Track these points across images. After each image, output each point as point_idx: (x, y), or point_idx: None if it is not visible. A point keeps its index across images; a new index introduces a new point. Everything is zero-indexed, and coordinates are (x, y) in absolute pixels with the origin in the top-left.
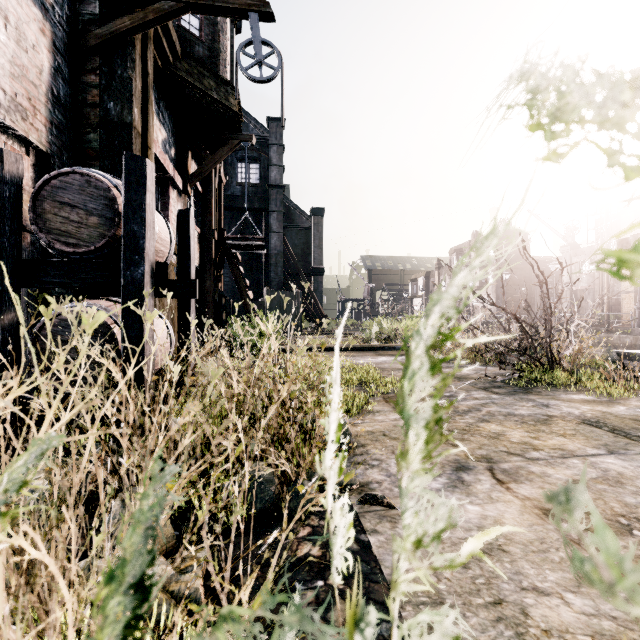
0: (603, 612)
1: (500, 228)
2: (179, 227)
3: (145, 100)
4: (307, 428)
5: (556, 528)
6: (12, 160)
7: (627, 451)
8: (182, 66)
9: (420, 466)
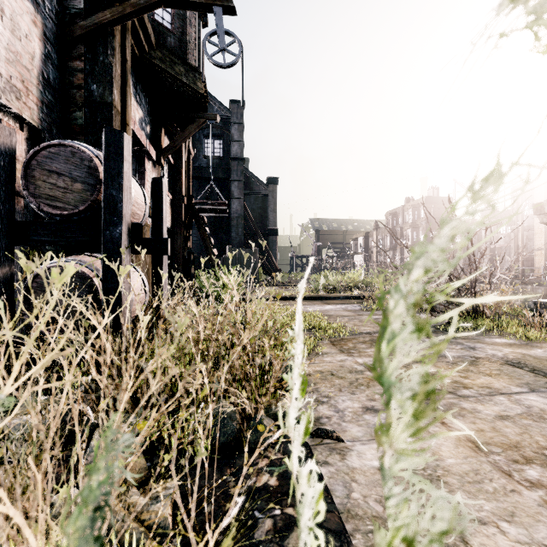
0: (536, 541)
1: (429, 195)
2: (153, 193)
3: (124, 83)
4: (264, 369)
5: (488, 460)
6: (6, 133)
7: (546, 389)
8: (156, 54)
9: (407, 445)
